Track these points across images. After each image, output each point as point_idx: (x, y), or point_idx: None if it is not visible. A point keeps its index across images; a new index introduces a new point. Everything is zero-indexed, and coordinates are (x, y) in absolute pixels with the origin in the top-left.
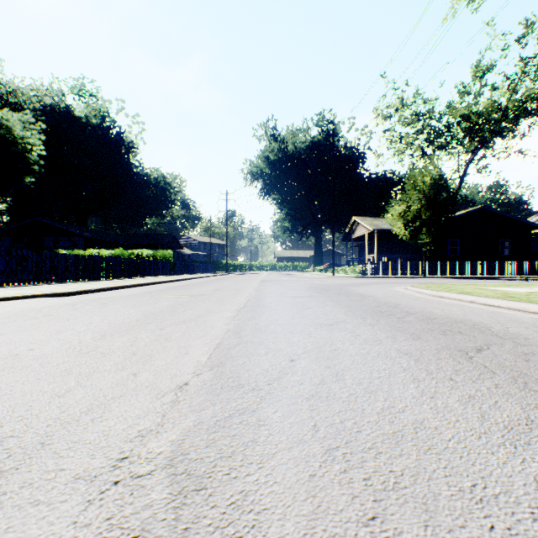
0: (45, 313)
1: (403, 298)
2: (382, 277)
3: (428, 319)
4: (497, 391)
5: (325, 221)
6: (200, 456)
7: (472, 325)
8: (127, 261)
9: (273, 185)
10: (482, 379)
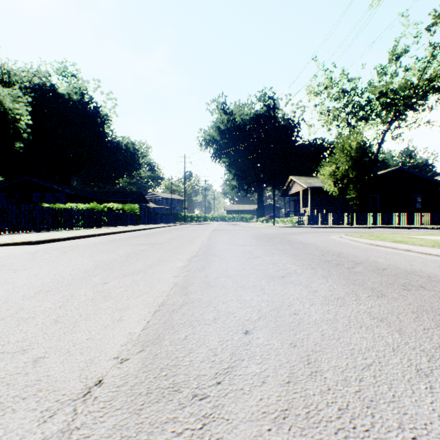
0: None
1: (343, 247)
2: (316, 227)
3: (378, 269)
4: None
5: (266, 180)
6: None
7: (428, 277)
8: (99, 213)
9: (223, 150)
10: None
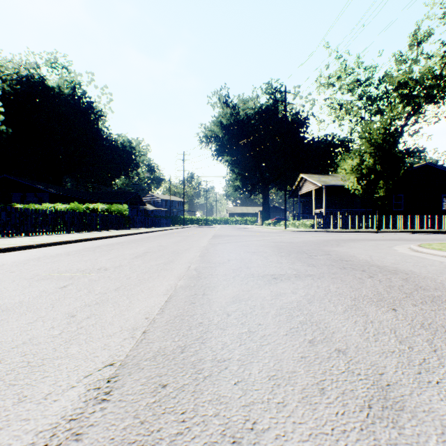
0: None
1: None
2: (338, 231)
3: None
4: None
5: (272, 180)
6: None
7: None
8: (70, 215)
9: (226, 147)
10: None
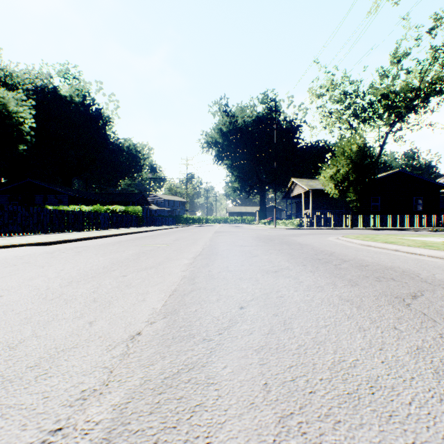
0: (25, 261)
1: (337, 247)
2: (316, 229)
3: (361, 266)
4: (443, 341)
5: (268, 182)
6: (142, 426)
7: (402, 272)
8: (103, 215)
9: (225, 152)
10: (425, 328)
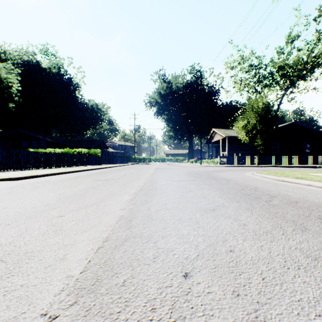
0: None
1: (256, 182)
2: (232, 166)
3: (291, 202)
4: None
5: (195, 131)
6: None
7: None
8: (70, 156)
9: (163, 109)
10: None
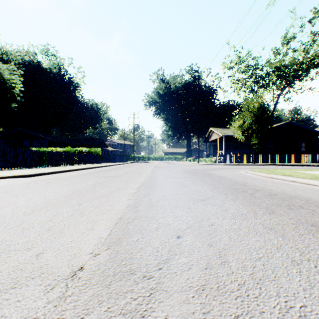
0: (4, 190)
1: (247, 179)
2: (228, 164)
3: (271, 194)
4: None
5: (193, 131)
6: None
7: (306, 200)
8: (72, 155)
9: (162, 109)
10: None
